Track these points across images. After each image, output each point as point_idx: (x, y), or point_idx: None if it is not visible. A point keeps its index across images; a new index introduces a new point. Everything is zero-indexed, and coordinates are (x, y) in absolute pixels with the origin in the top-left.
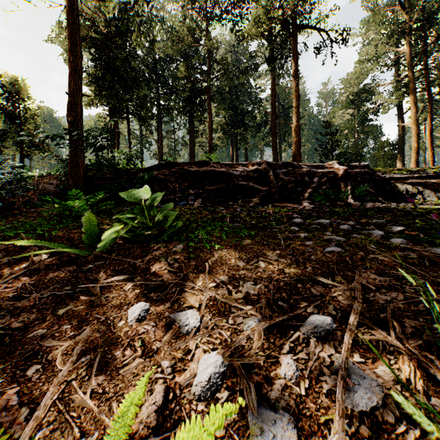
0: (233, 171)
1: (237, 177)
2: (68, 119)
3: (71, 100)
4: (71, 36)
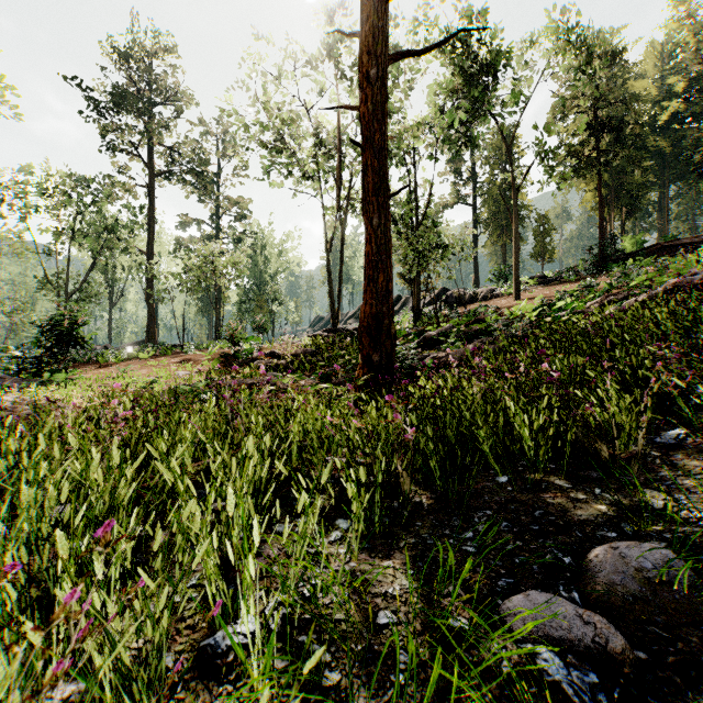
0: (694, 240)
1: (697, 243)
2: (598, 237)
3: (600, 228)
4: (600, 200)
